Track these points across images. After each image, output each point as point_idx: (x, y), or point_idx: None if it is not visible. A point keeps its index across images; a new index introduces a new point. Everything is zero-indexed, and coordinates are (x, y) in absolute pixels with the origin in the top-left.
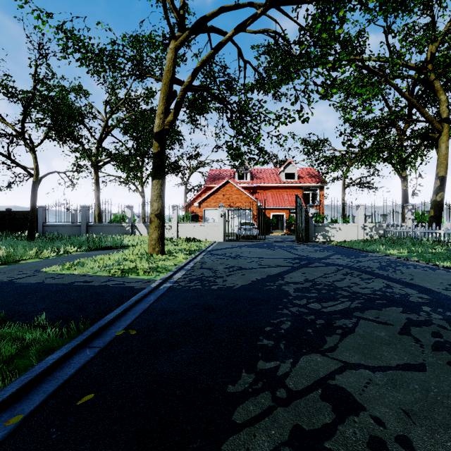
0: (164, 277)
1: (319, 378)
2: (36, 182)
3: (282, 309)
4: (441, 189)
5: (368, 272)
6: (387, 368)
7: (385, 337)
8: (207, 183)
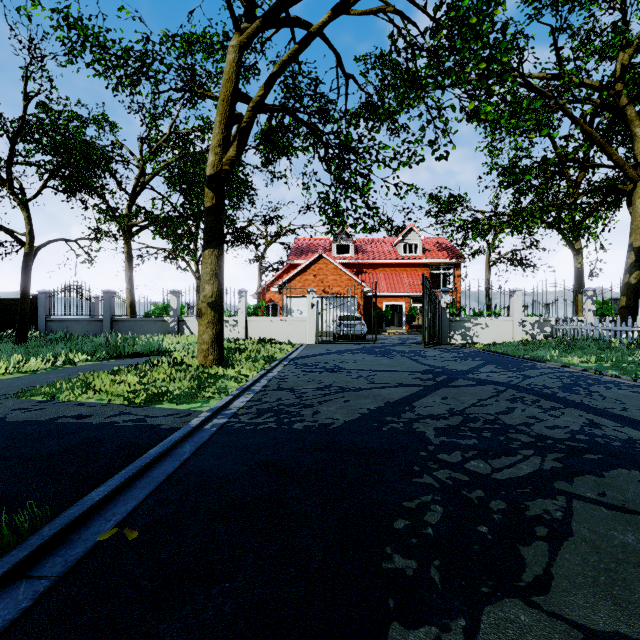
0: (215, 406)
1: None
2: (30, 254)
3: (420, 473)
4: (637, 267)
5: (547, 396)
6: None
7: (639, 549)
8: (291, 259)
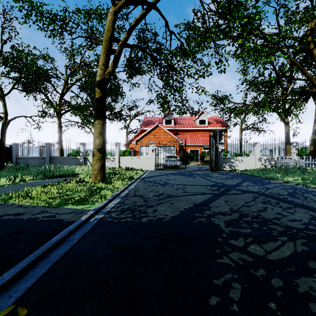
0: (98, 207)
1: None
2: (5, 123)
3: (220, 255)
4: None
5: (283, 200)
6: None
7: None
8: (142, 127)
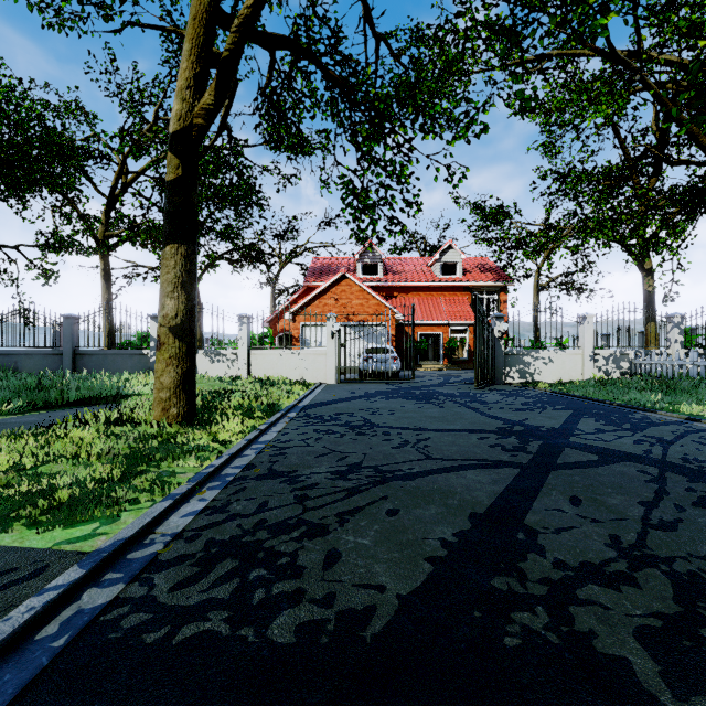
0: (115, 539)
1: None
2: None
3: None
4: None
5: None
6: None
7: None
8: (308, 280)
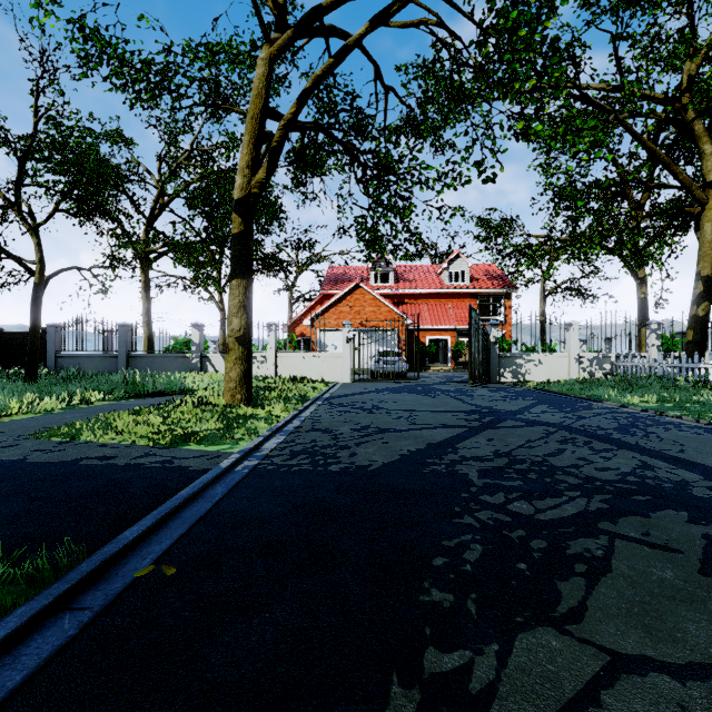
0: (246, 447)
1: (565, 700)
2: (41, 284)
3: (461, 514)
4: (705, 298)
5: (601, 437)
6: (708, 671)
7: (676, 584)
8: (325, 288)
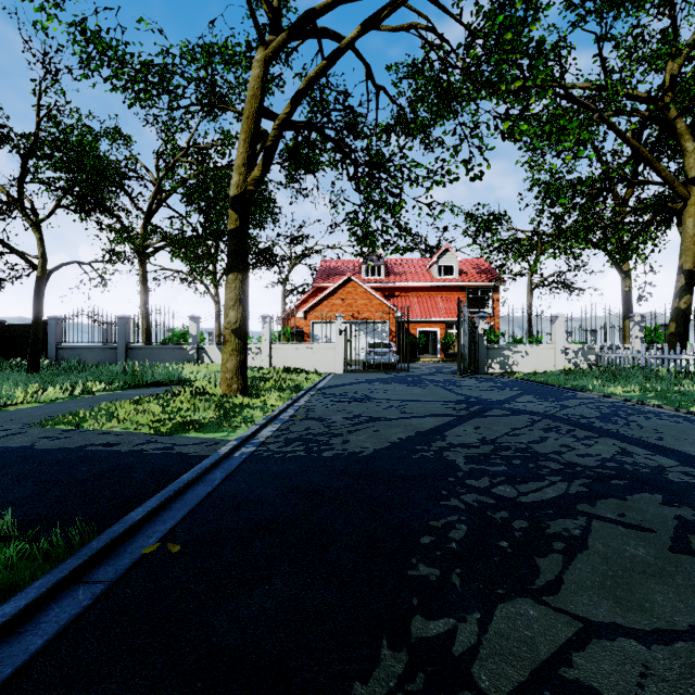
0: (243, 435)
1: (540, 661)
2: (43, 278)
3: (447, 497)
4: (687, 291)
5: (583, 425)
6: (672, 636)
7: (647, 560)
8: (317, 281)
